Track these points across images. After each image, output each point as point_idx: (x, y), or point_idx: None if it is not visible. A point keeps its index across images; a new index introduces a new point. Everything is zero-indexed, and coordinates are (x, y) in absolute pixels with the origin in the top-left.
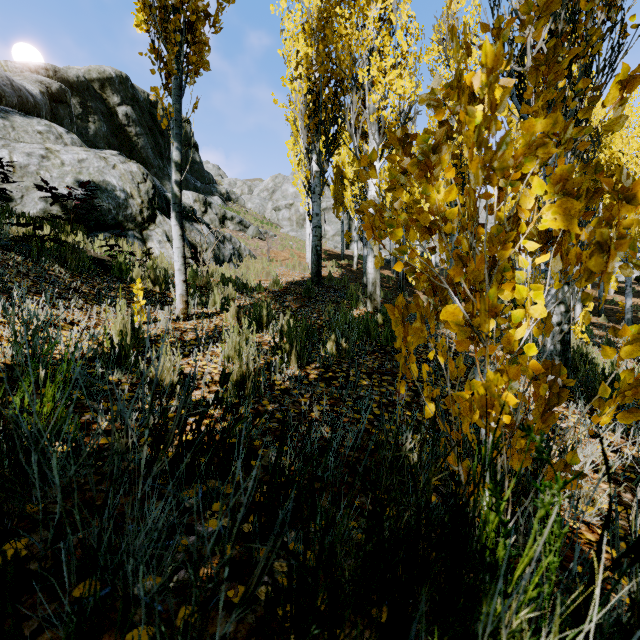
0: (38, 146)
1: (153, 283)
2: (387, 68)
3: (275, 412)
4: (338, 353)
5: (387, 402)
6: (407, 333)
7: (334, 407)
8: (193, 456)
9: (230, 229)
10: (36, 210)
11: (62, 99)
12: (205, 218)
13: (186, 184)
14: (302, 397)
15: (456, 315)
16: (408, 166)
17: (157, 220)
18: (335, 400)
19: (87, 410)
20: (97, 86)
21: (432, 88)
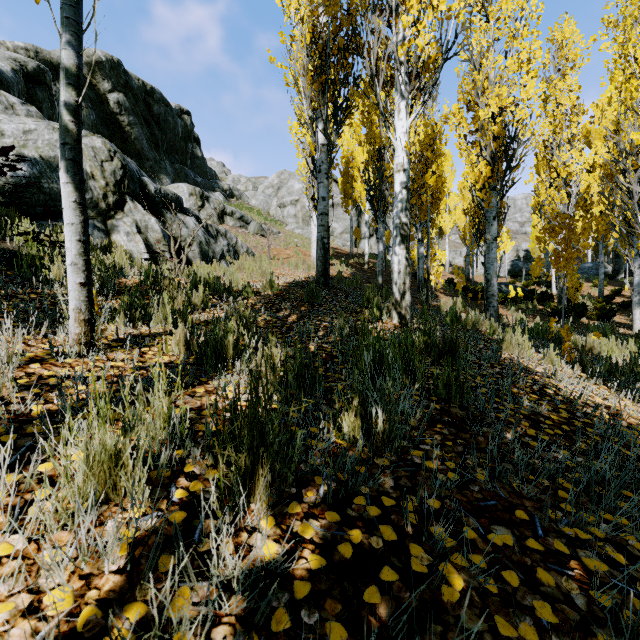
0: None
1: None
2: None
3: None
4: (368, 446)
5: None
6: None
7: None
8: None
9: (230, 225)
10: None
11: (40, 80)
12: (202, 213)
13: (185, 179)
14: None
15: None
16: None
17: (126, 207)
18: None
19: None
20: (86, 71)
21: None
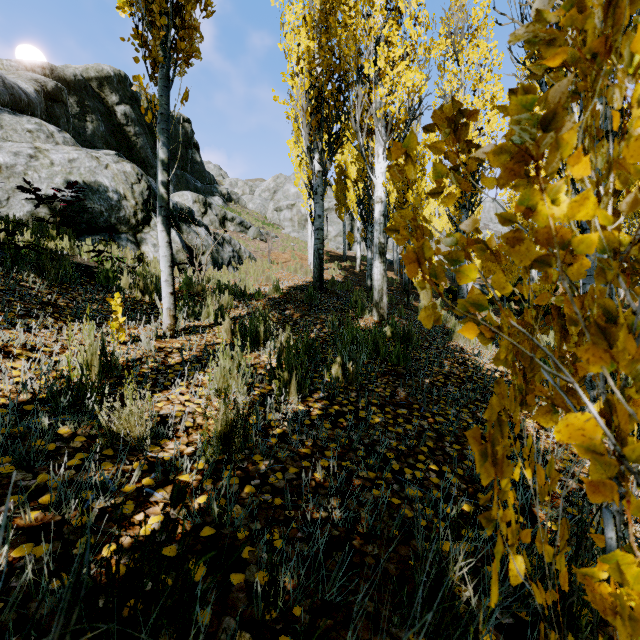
0: (27, 145)
1: (142, 292)
2: (395, 59)
3: (269, 473)
4: (345, 379)
5: (406, 450)
6: (501, 473)
7: (342, 461)
8: (132, 610)
9: (230, 230)
10: (23, 212)
11: (58, 98)
12: (205, 219)
13: (186, 184)
14: (303, 446)
15: (588, 433)
16: (490, 155)
17: (152, 222)
18: (343, 448)
19: (14, 490)
20: (95, 85)
21: (538, 12)
